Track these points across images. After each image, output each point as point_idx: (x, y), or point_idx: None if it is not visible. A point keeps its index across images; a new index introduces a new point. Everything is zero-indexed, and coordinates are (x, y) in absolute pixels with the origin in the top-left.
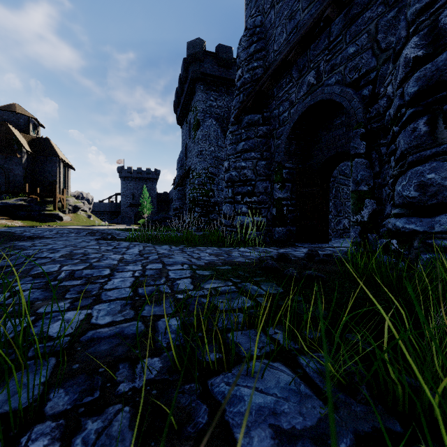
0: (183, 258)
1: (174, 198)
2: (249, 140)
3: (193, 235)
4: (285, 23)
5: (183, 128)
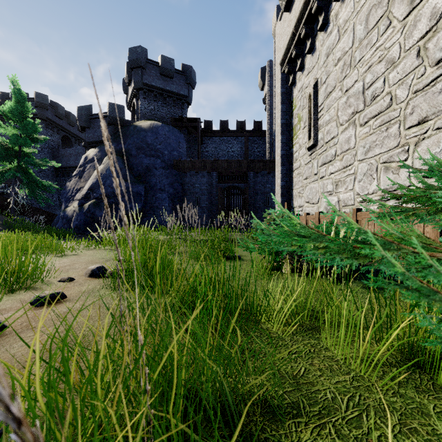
0: None
1: None
2: None
3: None
4: None
5: None
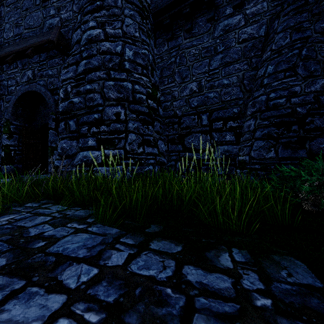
0: None
1: None
2: None
3: None
4: (12, 25)
5: None
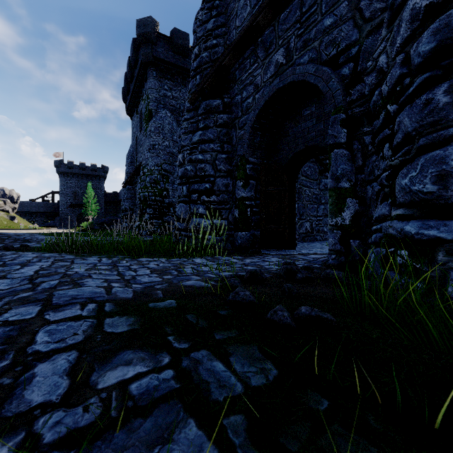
0: (102, 282)
1: (122, 197)
2: (208, 129)
3: (136, 242)
4: None
5: (133, 119)
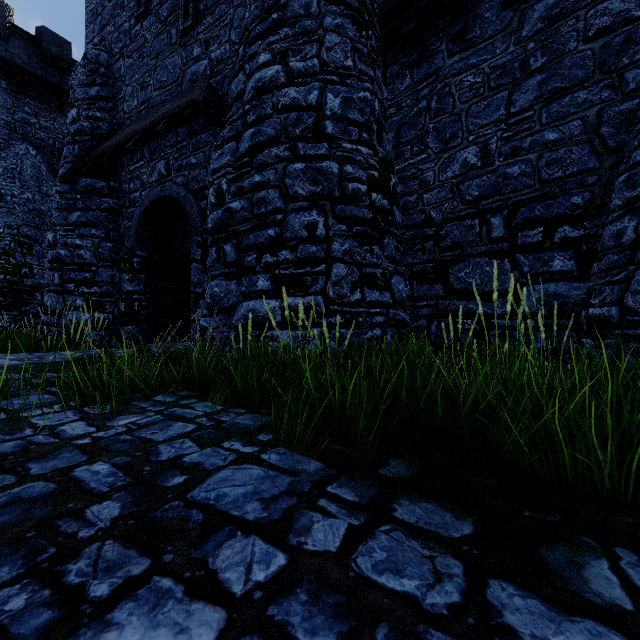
0: None
1: None
2: (89, 212)
3: None
4: (136, 87)
5: None
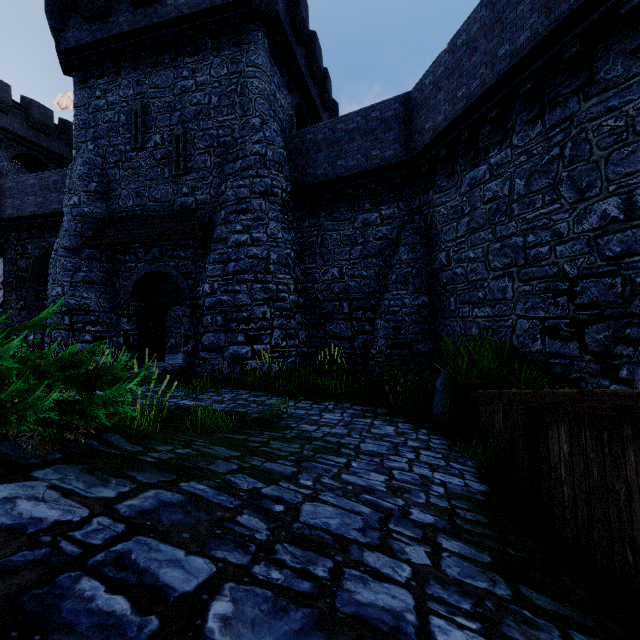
0: None
1: None
2: (92, 273)
3: None
4: (132, 193)
5: None
